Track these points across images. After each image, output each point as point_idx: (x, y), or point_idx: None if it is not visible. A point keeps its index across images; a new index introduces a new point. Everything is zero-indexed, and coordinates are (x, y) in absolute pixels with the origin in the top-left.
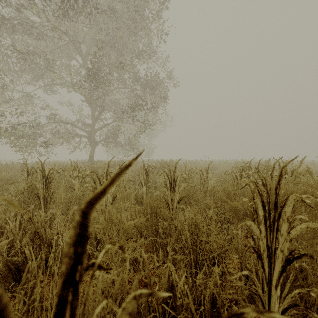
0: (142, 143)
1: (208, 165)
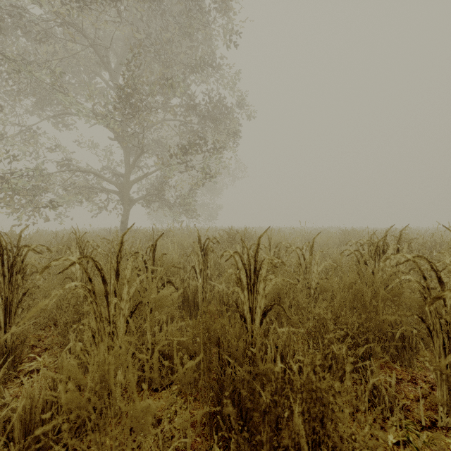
0: (201, 203)
1: (314, 239)
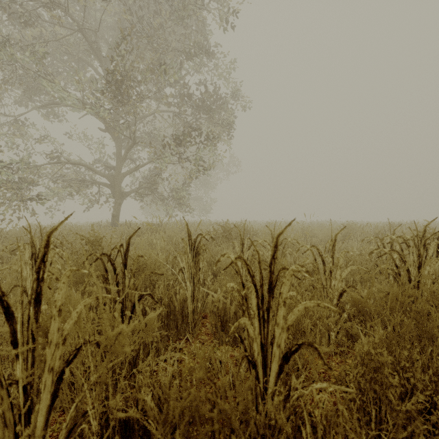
0: (195, 197)
1: (336, 235)
